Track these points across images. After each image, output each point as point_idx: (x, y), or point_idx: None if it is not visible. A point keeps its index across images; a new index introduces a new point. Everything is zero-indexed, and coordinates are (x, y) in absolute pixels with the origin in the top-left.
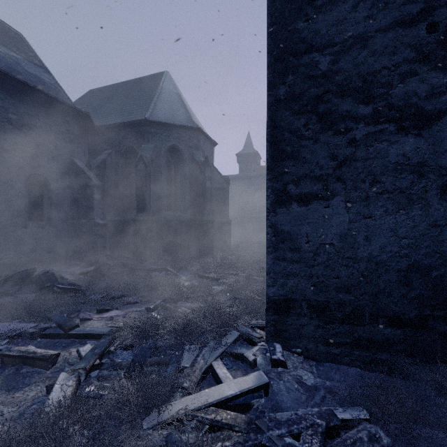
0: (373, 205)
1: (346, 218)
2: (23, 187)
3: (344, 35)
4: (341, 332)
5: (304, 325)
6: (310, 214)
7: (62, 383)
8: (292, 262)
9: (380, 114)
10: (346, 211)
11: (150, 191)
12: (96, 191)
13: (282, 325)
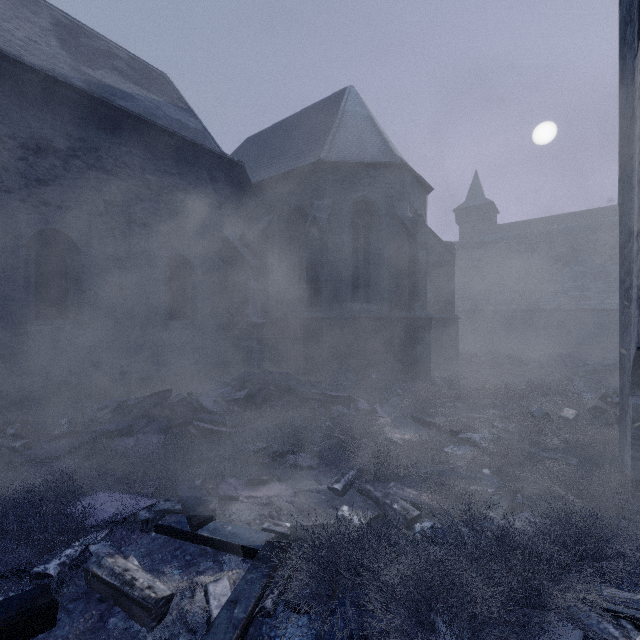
0: None
1: None
2: (162, 274)
3: None
4: None
5: None
6: None
7: None
8: None
9: None
10: None
11: (327, 272)
12: (252, 275)
13: None
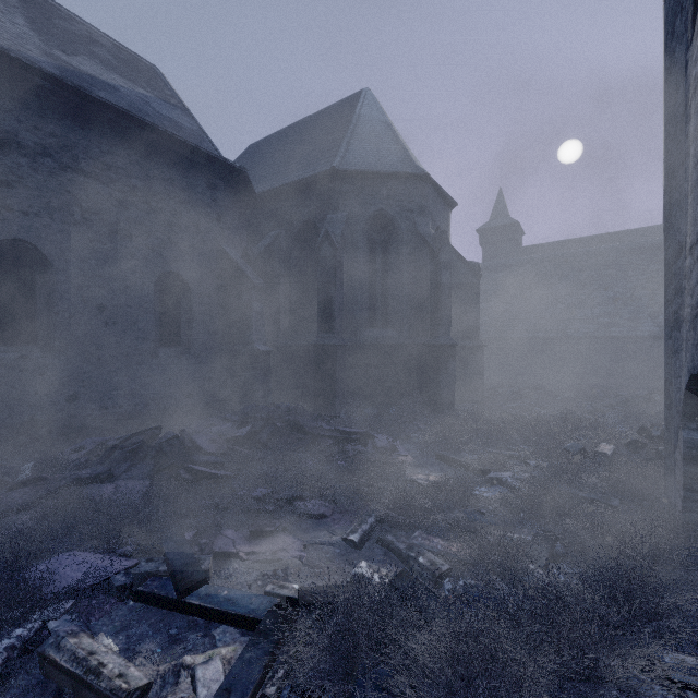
0: None
1: None
2: (152, 294)
3: None
4: None
5: None
6: None
7: None
8: None
9: None
10: None
11: (341, 294)
12: (256, 296)
13: None
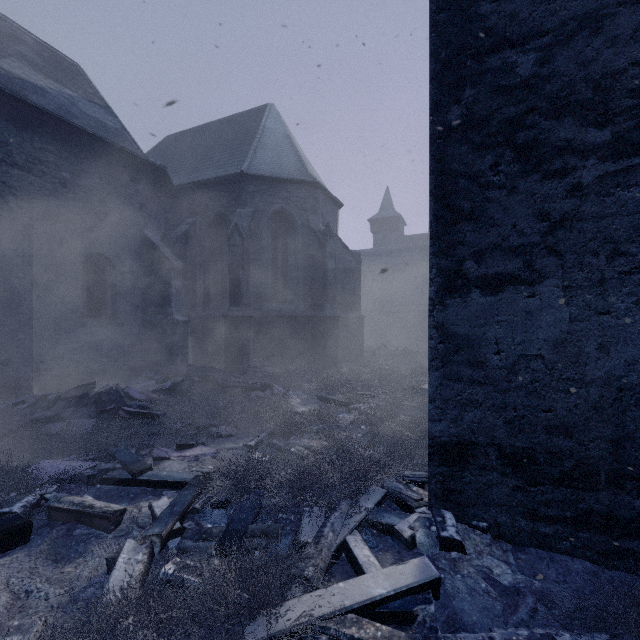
0: (613, 293)
1: (565, 314)
2: (80, 271)
3: (561, 17)
4: (557, 499)
5: (493, 485)
6: (502, 308)
7: (128, 556)
8: (472, 383)
9: (625, 142)
10: (564, 303)
11: (248, 275)
12: (175, 275)
13: (455, 483)
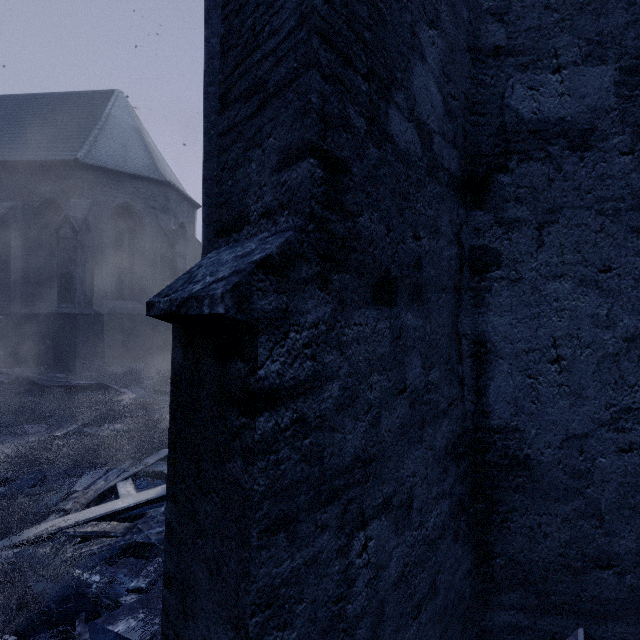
0: None
1: None
2: None
3: None
4: None
5: None
6: None
7: None
8: None
9: None
10: None
11: (84, 270)
12: None
13: None
